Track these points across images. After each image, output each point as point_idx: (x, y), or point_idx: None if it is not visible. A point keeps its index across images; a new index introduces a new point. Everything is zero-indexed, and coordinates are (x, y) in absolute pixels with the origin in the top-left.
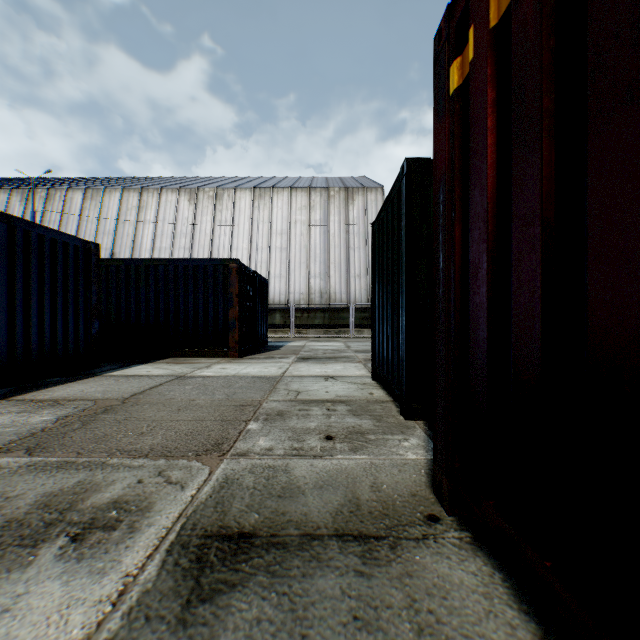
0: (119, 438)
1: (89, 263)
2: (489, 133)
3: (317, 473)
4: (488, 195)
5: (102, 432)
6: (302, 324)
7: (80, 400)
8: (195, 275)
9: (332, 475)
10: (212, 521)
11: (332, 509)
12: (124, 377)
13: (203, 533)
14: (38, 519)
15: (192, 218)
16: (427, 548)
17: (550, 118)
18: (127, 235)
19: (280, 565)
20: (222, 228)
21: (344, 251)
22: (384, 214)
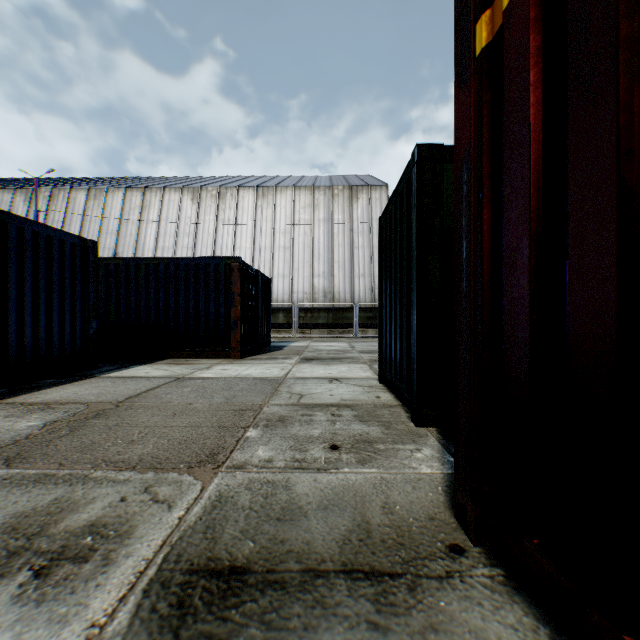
0: (107, 447)
1: (87, 261)
2: (532, 89)
3: (321, 490)
4: (530, 165)
5: (90, 440)
6: (306, 324)
7: (72, 403)
8: (196, 274)
9: (338, 492)
10: (200, 551)
11: (339, 536)
12: (121, 378)
13: (188, 567)
14: (1, 547)
15: (195, 217)
16: (453, 590)
17: (631, 49)
18: (130, 235)
19: (277, 613)
20: (225, 227)
21: (348, 250)
22: (392, 207)
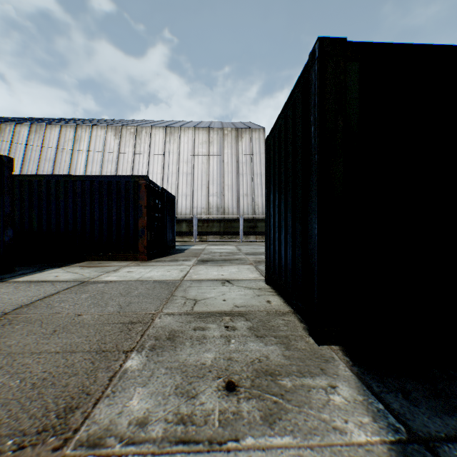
0: None
1: (2, 175)
2: None
3: None
4: None
5: None
6: (203, 231)
7: None
8: (109, 189)
9: None
10: None
11: None
12: (27, 283)
13: None
14: None
15: (117, 149)
16: None
17: None
18: (64, 161)
19: None
20: (141, 157)
21: (235, 176)
22: (281, 122)
